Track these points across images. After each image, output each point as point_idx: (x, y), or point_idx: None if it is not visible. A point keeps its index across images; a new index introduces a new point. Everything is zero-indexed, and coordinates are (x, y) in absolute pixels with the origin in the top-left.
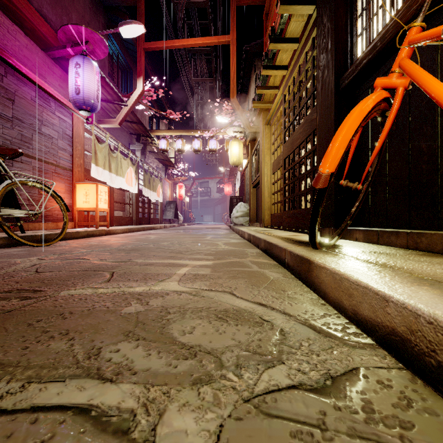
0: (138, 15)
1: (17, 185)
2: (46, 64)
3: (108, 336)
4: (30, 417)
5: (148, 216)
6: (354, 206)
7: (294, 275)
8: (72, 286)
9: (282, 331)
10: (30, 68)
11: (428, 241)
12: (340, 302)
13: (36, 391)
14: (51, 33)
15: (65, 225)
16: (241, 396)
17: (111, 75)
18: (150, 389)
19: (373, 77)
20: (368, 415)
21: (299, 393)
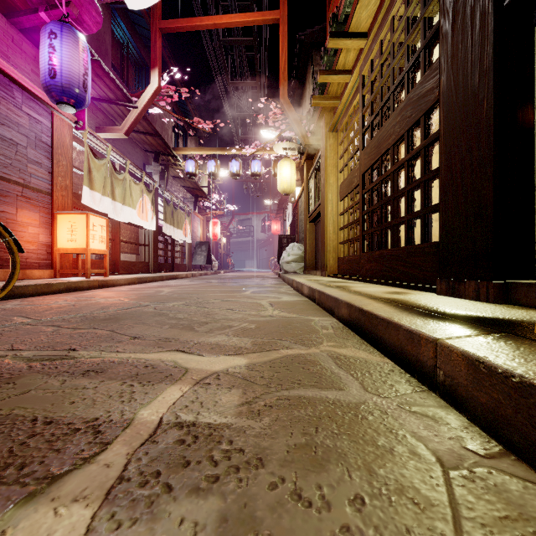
0: None
1: None
2: (9, 36)
3: None
4: None
5: (171, 261)
6: None
7: (503, 444)
8: None
9: None
10: None
11: None
12: None
13: None
14: None
15: (13, 275)
16: None
17: (120, 72)
18: None
19: None
20: None
21: None
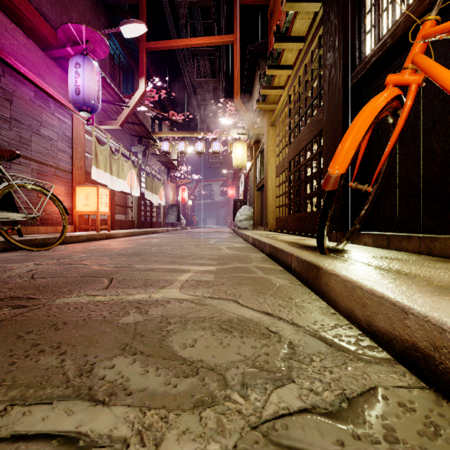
0: (140, 14)
1: (15, 187)
2: (46, 63)
3: (103, 349)
4: (9, 448)
5: (150, 219)
6: (363, 209)
7: (301, 282)
8: (68, 294)
9: (290, 344)
10: (28, 67)
11: (442, 246)
12: (352, 312)
13: (19, 415)
14: (50, 32)
15: (64, 229)
16: (247, 421)
17: (112, 75)
18: (146, 413)
19: (382, 76)
20: (392, 446)
21: (312, 418)
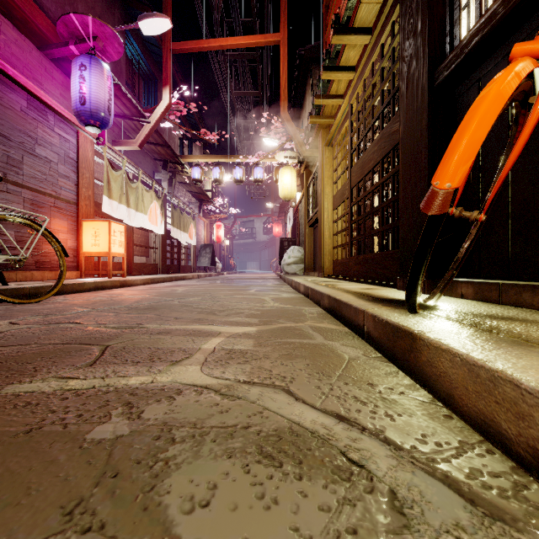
0: (164, 8)
1: None
2: (43, 66)
3: (28, 515)
4: None
5: (178, 263)
6: (463, 248)
7: (381, 353)
8: (29, 375)
9: (394, 497)
10: (20, 70)
11: None
12: (492, 422)
13: None
14: (49, 26)
15: (61, 275)
16: None
17: (130, 85)
18: None
19: (486, 64)
20: None
21: None
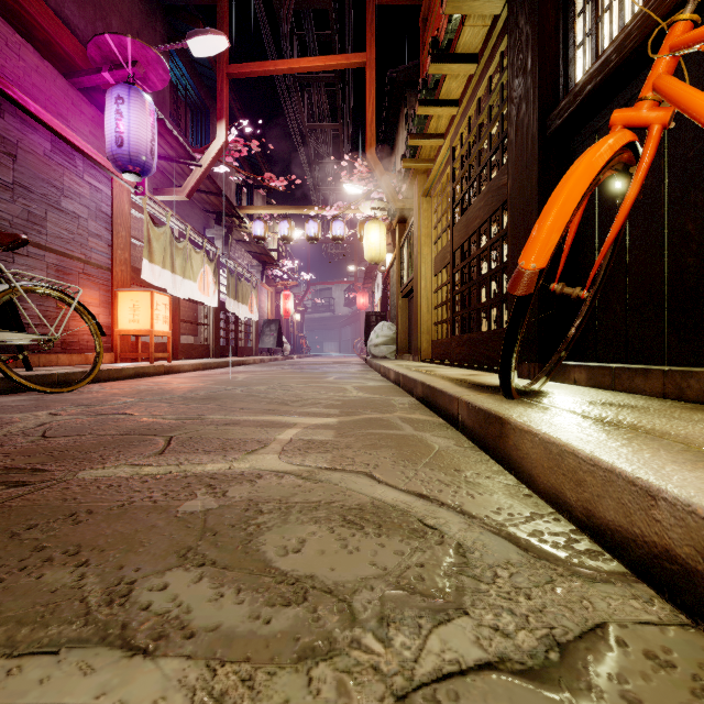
0: (219, 21)
1: (19, 292)
2: (69, 97)
3: (149, 557)
4: None
5: (235, 343)
6: (573, 327)
7: (474, 443)
8: (98, 463)
9: (459, 547)
10: (42, 104)
11: (702, 386)
12: (560, 494)
13: None
14: (77, 48)
15: (98, 359)
16: (389, 686)
17: (175, 117)
18: (217, 670)
19: (603, 114)
20: None
21: (500, 680)
